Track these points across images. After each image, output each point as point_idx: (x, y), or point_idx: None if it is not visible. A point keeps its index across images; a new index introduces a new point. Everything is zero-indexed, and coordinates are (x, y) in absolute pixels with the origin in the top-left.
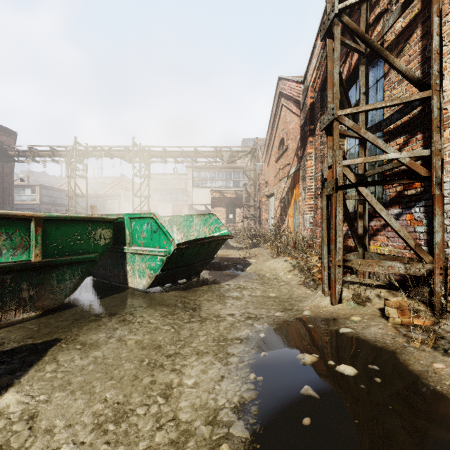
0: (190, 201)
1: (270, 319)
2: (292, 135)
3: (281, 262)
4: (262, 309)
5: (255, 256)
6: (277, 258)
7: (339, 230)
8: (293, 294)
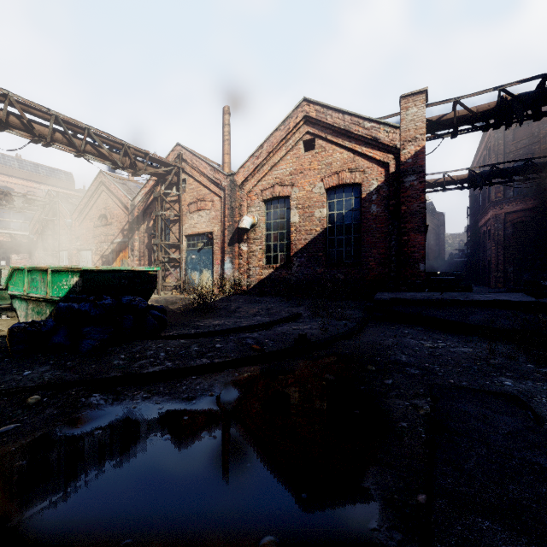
0: None
1: None
2: (117, 218)
3: None
4: None
5: None
6: None
7: (161, 275)
8: None
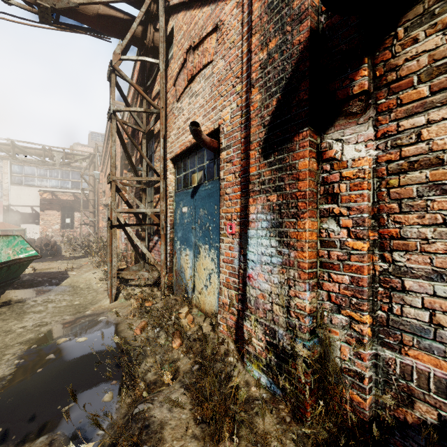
0: (6, 201)
1: (56, 323)
2: (119, 158)
3: (97, 273)
4: (57, 317)
5: (80, 267)
6: (96, 269)
7: (115, 253)
8: (95, 299)
